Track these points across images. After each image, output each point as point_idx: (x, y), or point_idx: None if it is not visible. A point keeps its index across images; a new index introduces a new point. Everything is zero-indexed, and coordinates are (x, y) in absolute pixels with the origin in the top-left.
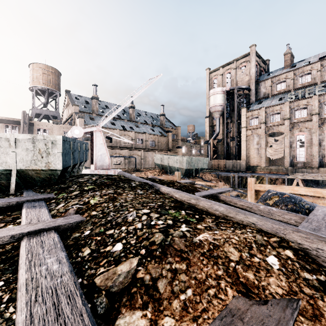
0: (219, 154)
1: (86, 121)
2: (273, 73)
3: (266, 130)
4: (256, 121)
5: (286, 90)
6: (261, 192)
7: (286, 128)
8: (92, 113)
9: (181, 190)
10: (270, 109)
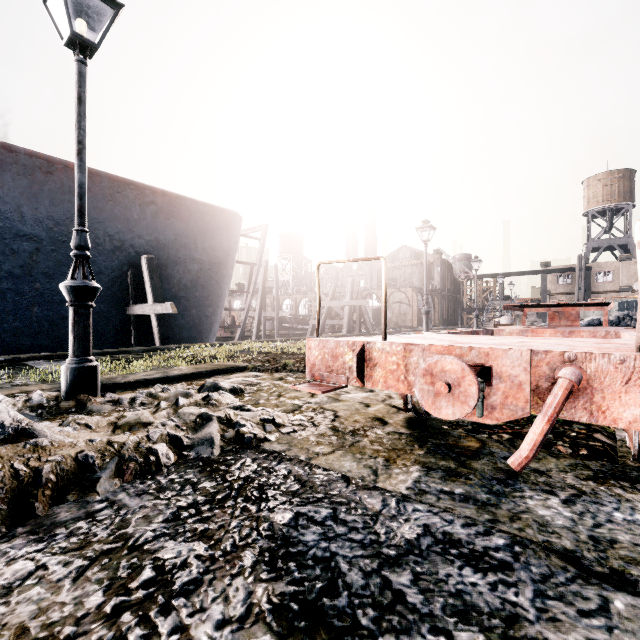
0: None
1: None
2: None
3: None
4: None
5: None
6: None
7: None
8: None
9: None
10: None
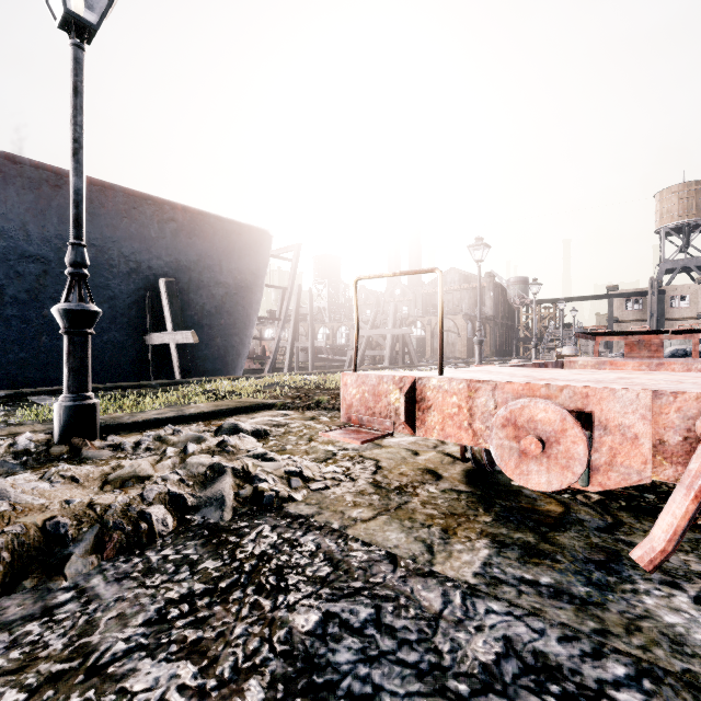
0: None
1: None
2: None
3: None
4: None
5: None
6: None
7: None
8: None
9: None
10: None
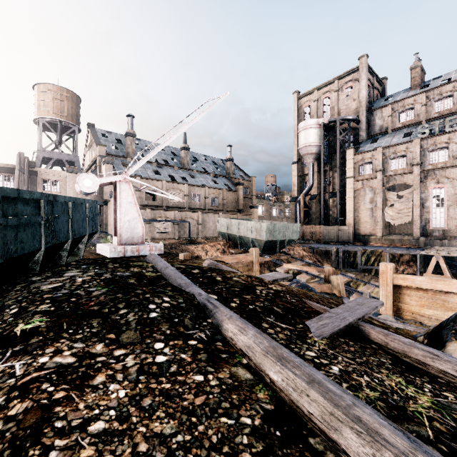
0: (312, 217)
1: (116, 168)
2: (393, 97)
3: (384, 181)
4: (369, 168)
5: (414, 122)
6: (405, 288)
7: (416, 178)
8: (126, 157)
9: (273, 315)
10: (390, 150)
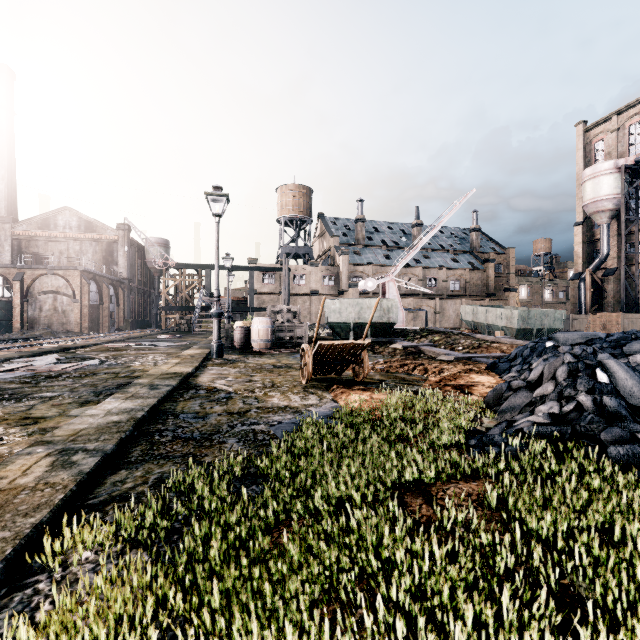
0: (608, 301)
1: (350, 258)
2: None
3: None
4: None
5: None
6: None
7: None
8: (356, 244)
9: None
10: None
